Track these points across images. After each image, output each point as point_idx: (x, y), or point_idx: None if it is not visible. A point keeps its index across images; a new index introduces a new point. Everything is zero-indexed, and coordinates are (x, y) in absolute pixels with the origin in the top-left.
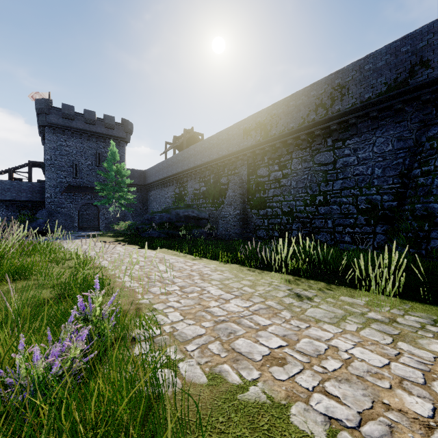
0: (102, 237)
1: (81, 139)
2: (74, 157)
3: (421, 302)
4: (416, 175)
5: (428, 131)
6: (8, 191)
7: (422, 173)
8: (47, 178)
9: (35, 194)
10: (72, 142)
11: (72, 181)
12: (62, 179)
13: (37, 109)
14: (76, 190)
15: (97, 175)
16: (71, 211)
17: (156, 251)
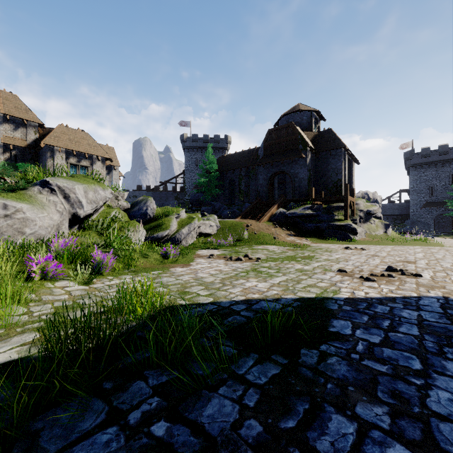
0: (446, 236)
1: (436, 168)
2: (430, 182)
3: None
4: None
5: None
6: (388, 210)
7: None
8: (411, 199)
9: (403, 210)
10: (428, 172)
11: (428, 199)
12: (421, 199)
13: (405, 159)
14: (432, 205)
15: (450, 192)
16: (427, 220)
17: None
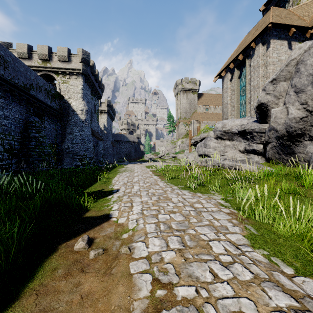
0: None
1: None
2: None
3: (113, 169)
4: (37, 136)
5: (32, 117)
6: None
7: (40, 136)
8: None
9: None
10: None
11: None
12: None
13: None
14: None
15: None
16: None
17: (108, 186)
